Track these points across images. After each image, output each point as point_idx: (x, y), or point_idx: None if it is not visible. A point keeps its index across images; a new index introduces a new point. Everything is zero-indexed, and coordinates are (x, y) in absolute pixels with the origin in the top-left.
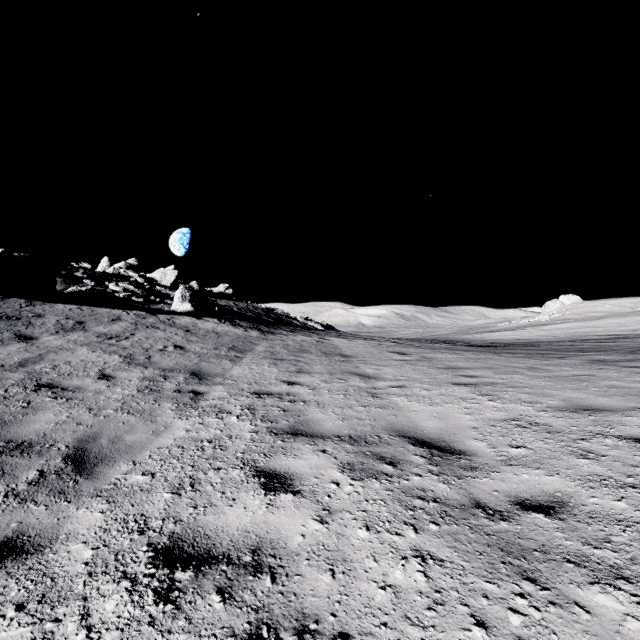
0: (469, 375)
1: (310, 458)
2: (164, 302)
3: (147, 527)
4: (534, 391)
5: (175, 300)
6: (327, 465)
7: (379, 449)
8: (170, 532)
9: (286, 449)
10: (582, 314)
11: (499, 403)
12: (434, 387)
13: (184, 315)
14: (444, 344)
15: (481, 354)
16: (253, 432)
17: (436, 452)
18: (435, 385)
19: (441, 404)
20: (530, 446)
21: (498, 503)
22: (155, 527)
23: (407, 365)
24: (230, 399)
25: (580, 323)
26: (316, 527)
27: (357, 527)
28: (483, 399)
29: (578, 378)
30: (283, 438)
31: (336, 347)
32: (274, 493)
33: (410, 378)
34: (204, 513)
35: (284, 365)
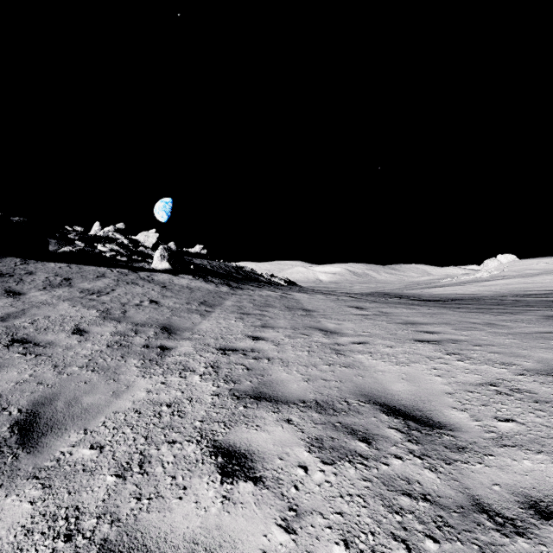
0: (429, 331)
1: (274, 430)
2: (145, 261)
3: (77, 529)
4: (503, 350)
5: (155, 259)
6: (293, 441)
7: (349, 419)
8: (102, 539)
9: (248, 417)
10: (519, 271)
11: (469, 364)
12: (397, 344)
13: (162, 272)
14: (396, 298)
15: (434, 309)
16: (214, 395)
17: (413, 424)
18: (398, 342)
19: (408, 363)
20: (520, 420)
21: (505, 505)
22: (86, 529)
23: (366, 320)
24: (195, 355)
25: (518, 279)
26: (281, 539)
27: (333, 541)
28: (451, 359)
29: (542, 335)
30: (245, 403)
31: (298, 301)
32: (232, 480)
33: (371, 334)
34: (147, 509)
35: (250, 319)
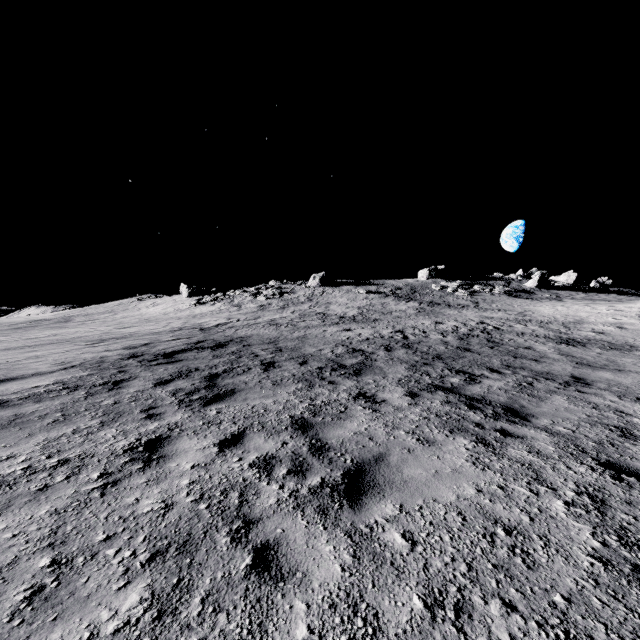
0: None
1: None
2: (582, 289)
3: None
4: None
5: (590, 287)
6: None
7: None
8: None
9: None
10: None
11: None
12: None
13: (598, 293)
14: None
15: None
16: None
17: None
18: None
19: None
20: None
21: None
22: None
23: None
24: None
25: None
26: None
27: None
28: None
29: None
30: None
31: None
32: None
33: None
34: None
35: None
